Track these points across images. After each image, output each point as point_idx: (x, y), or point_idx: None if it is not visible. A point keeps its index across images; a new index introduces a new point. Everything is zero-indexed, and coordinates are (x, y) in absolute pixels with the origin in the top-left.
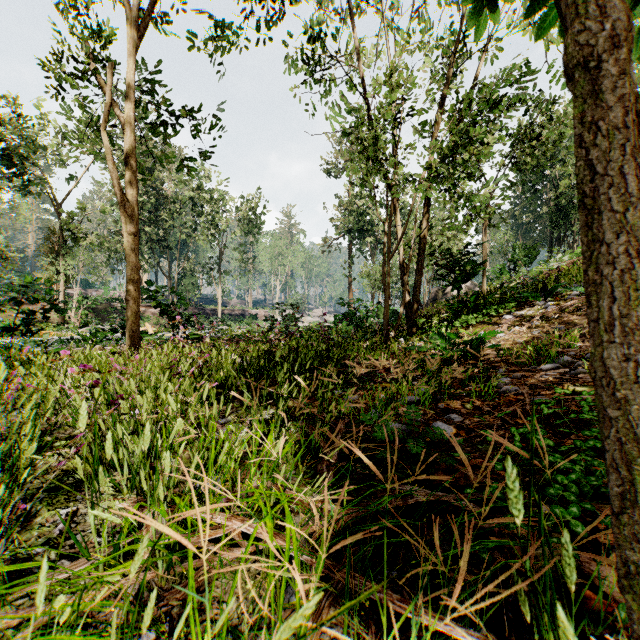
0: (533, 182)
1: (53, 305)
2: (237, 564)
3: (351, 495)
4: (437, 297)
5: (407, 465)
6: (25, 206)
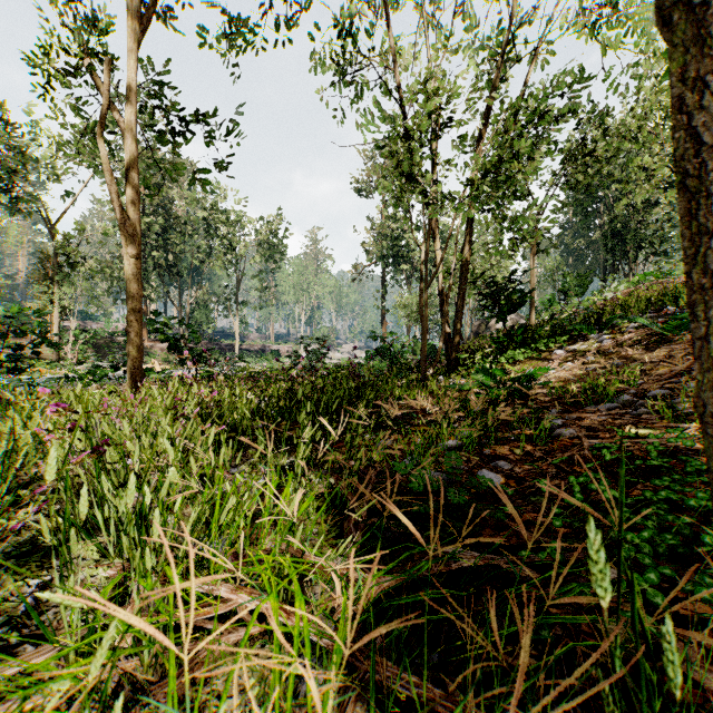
0: (585, 204)
1: (44, 338)
2: (235, 656)
3: (383, 559)
4: (480, 331)
5: (449, 522)
6: (14, 227)
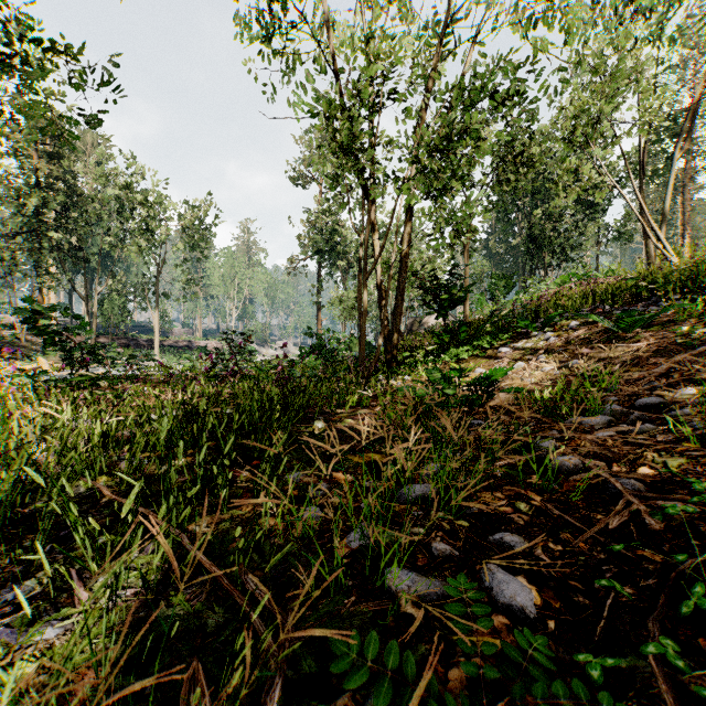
0: (508, 210)
1: None
2: None
3: None
4: (414, 328)
5: None
6: None
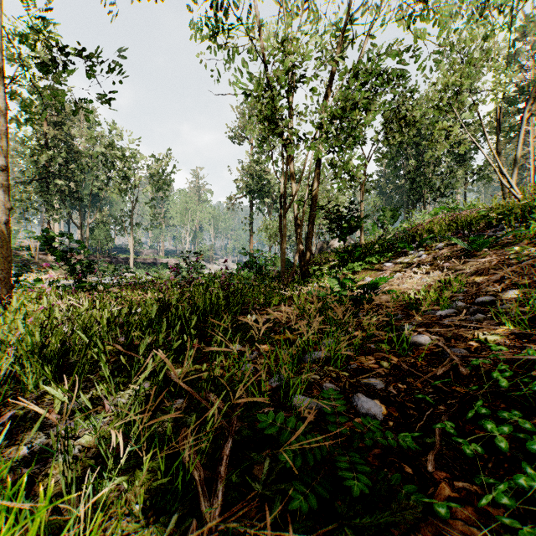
0: (395, 159)
1: None
2: None
3: None
4: (322, 249)
5: None
6: None
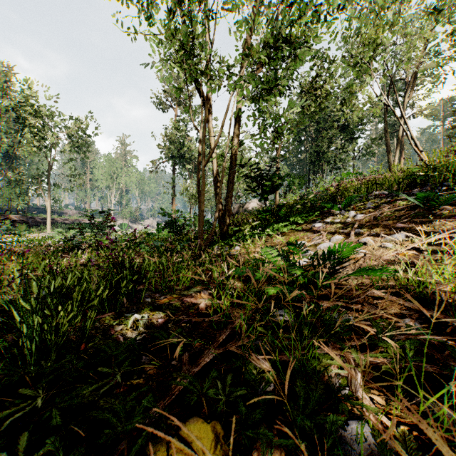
0: (299, 135)
1: None
2: None
3: None
4: (238, 211)
5: None
6: None
